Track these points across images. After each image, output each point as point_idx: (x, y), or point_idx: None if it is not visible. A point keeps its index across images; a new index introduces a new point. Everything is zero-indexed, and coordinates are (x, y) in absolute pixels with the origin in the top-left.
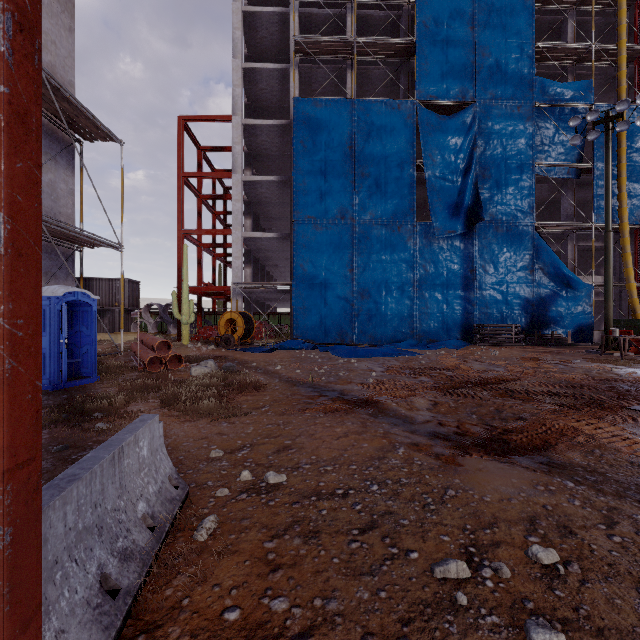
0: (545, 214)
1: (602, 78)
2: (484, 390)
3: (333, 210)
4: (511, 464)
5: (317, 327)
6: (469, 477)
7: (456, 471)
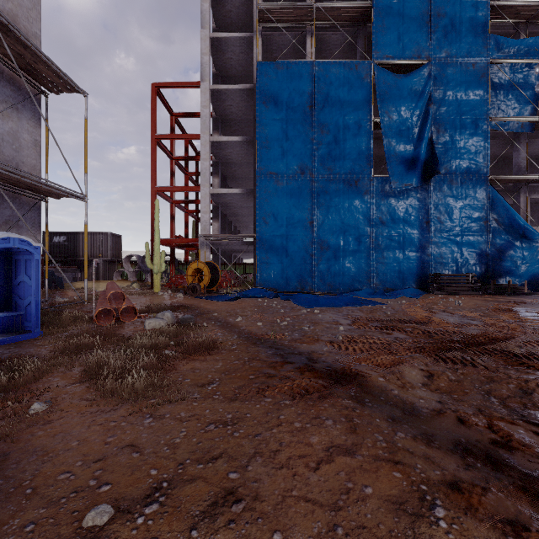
0: (494, 169)
1: None
2: (480, 353)
3: (294, 166)
4: None
5: (279, 276)
6: None
7: None
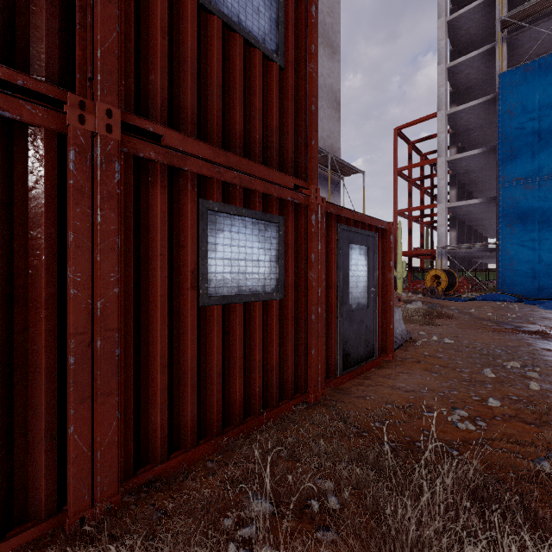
0: None
1: None
2: None
3: (549, 166)
4: None
5: (527, 282)
6: None
7: None
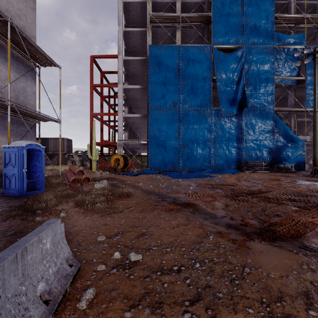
0: (279, 104)
1: (310, 33)
2: (253, 197)
3: (169, 102)
4: (280, 248)
5: (161, 162)
6: (256, 257)
7: (247, 253)
